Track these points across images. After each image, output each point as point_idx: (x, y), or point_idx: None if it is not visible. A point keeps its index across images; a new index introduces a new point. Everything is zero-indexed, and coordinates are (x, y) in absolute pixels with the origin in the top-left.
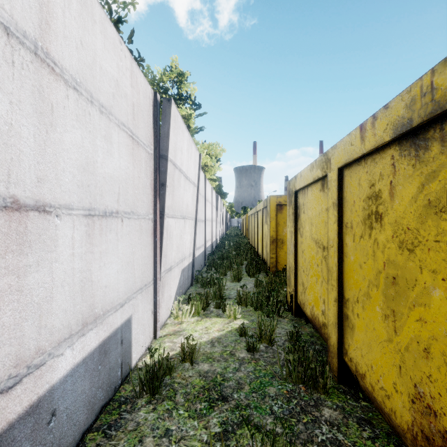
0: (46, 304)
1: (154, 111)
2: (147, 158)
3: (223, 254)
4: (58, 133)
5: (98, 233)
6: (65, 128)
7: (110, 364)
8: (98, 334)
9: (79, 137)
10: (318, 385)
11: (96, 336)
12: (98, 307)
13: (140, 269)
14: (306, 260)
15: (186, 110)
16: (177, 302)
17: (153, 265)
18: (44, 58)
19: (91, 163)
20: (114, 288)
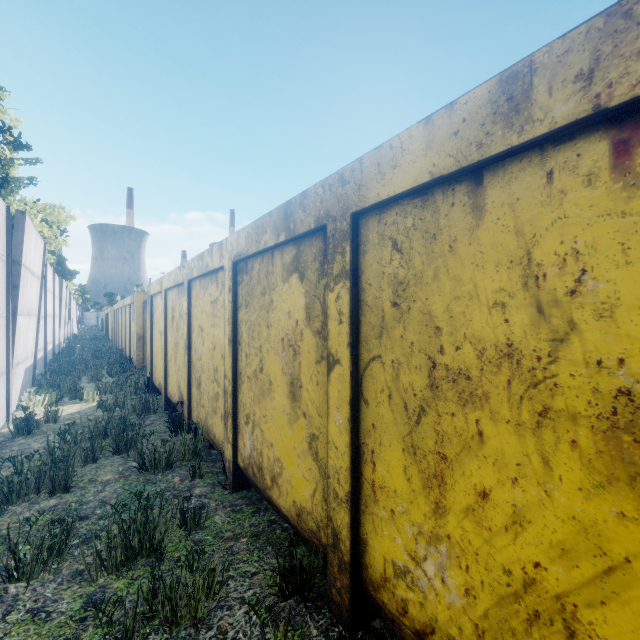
0: None
1: (7, 222)
2: (3, 266)
3: (74, 360)
4: None
5: None
6: None
7: None
8: None
9: None
10: (151, 411)
11: None
12: None
13: (0, 358)
14: (157, 347)
15: (2, 151)
16: (20, 401)
17: (6, 357)
18: None
19: None
20: None
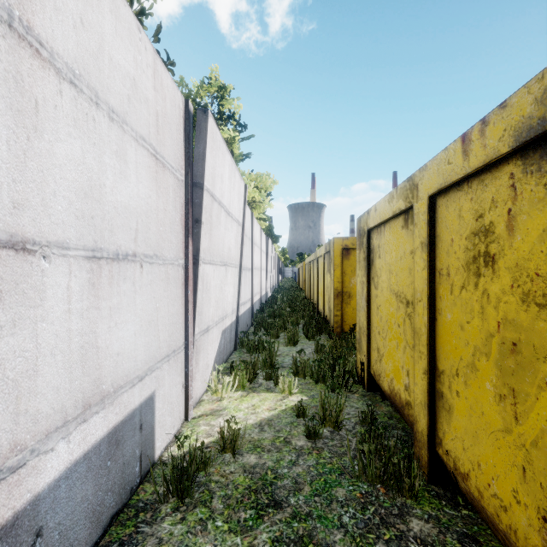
0: (27, 381)
1: (185, 125)
2: (176, 186)
3: (274, 311)
4: (46, 142)
5: (106, 282)
6: (57, 135)
7: (124, 457)
8: (107, 418)
9: (79, 151)
10: (402, 487)
11: (103, 421)
12: (106, 382)
13: (167, 330)
14: (383, 318)
15: (228, 132)
16: (216, 372)
17: (184, 325)
18: (24, 34)
19: (96, 187)
20: (129, 355)
